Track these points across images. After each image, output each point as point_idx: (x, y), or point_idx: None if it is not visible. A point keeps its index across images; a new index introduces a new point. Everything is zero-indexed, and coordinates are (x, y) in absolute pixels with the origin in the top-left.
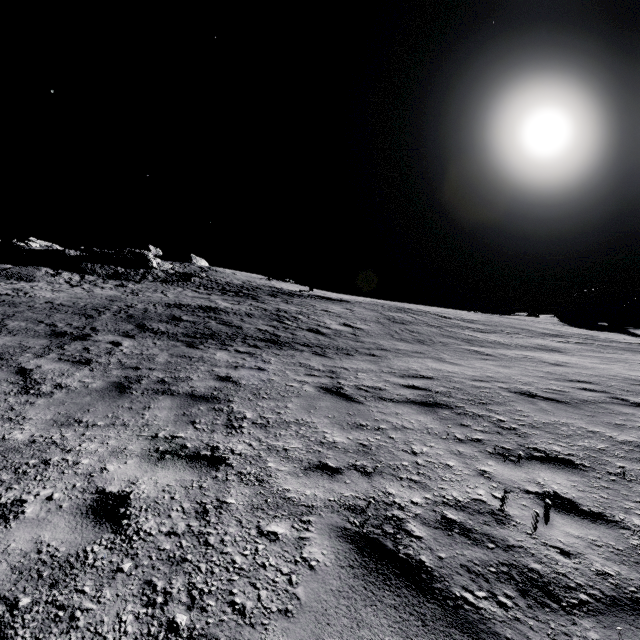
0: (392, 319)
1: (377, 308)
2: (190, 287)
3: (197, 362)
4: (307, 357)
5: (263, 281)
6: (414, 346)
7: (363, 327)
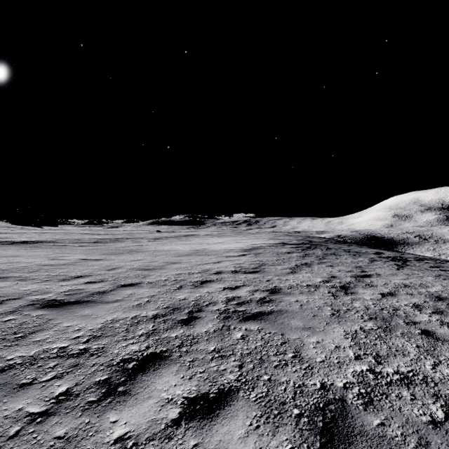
0: None
1: None
2: None
3: None
4: None
5: None
6: None
7: None
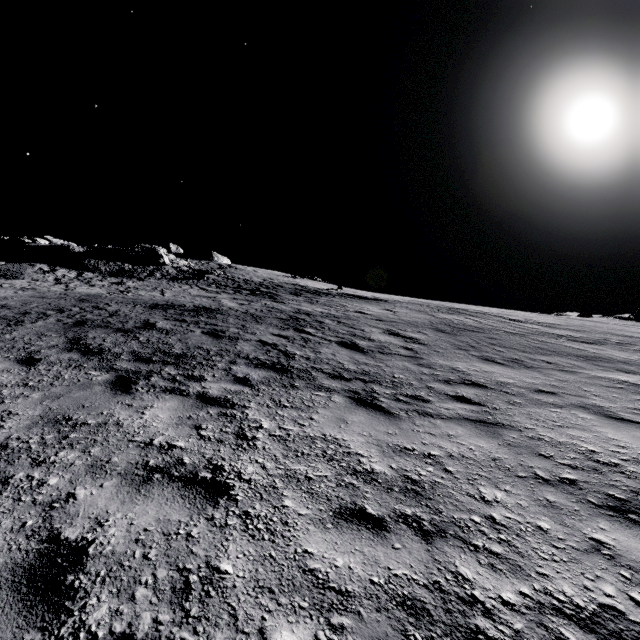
0: (452, 324)
1: (423, 308)
2: (200, 285)
3: (68, 448)
4: (340, 412)
5: (286, 278)
6: (519, 374)
7: (418, 337)
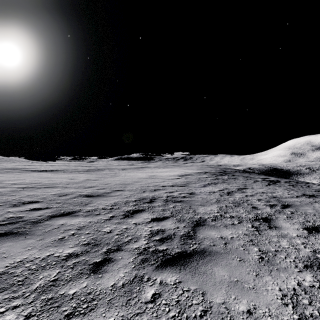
0: None
1: None
2: None
3: None
4: None
5: None
6: (4, 162)
7: None
